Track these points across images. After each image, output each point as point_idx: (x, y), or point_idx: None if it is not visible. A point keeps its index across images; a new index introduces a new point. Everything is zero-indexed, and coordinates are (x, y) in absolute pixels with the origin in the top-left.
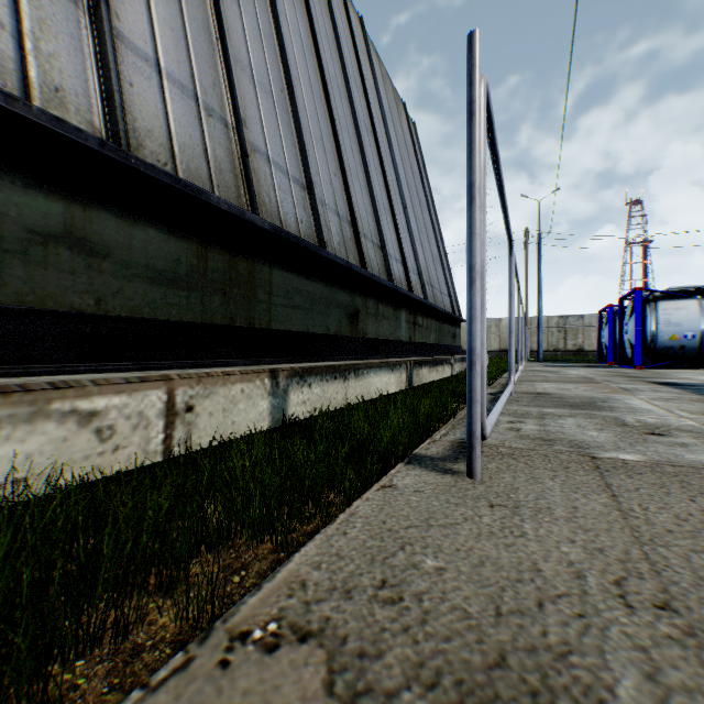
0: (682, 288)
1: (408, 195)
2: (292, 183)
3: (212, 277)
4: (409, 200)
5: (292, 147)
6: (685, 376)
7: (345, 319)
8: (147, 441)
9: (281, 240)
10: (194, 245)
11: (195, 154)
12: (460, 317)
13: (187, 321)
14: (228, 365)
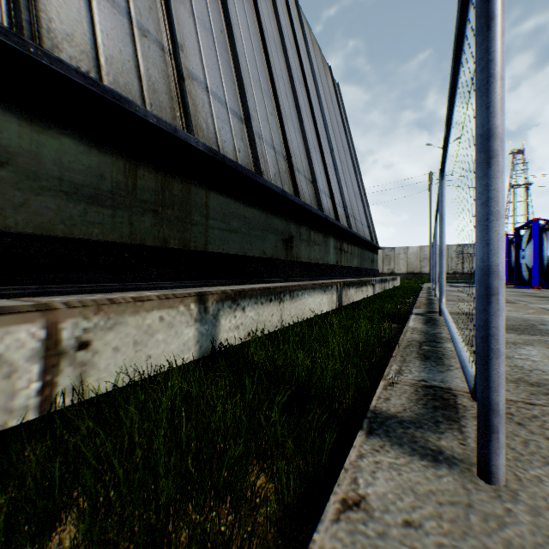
0: None
1: (334, 141)
2: (230, 114)
3: (143, 196)
4: (335, 145)
5: (230, 83)
6: None
7: (281, 244)
8: (11, 395)
9: (217, 163)
10: (120, 161)
11: (125, 69)
12: (377, 245)
13: (111, 241)
14: (154, 288)
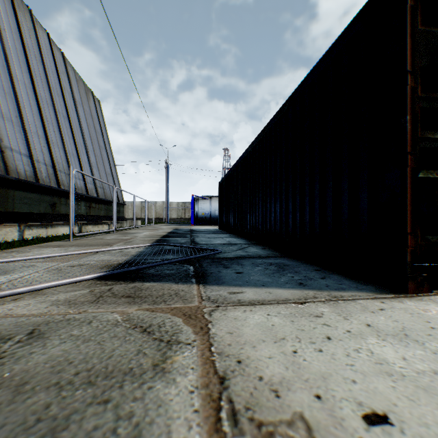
0: (207, 196)
1: (91, 144)
2: (23, 156)
3: None
4: (92, 147)
5: (23, 141)
6: (194, 227)
7: (50, 207)
8: None
9: (20, 181)
10: None
11: None
12: (122, 203)
13: None
14: (2, 223)
